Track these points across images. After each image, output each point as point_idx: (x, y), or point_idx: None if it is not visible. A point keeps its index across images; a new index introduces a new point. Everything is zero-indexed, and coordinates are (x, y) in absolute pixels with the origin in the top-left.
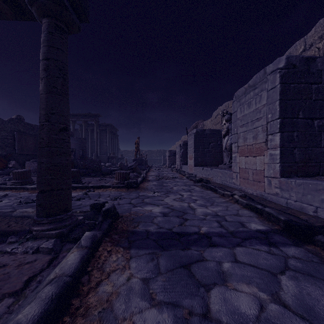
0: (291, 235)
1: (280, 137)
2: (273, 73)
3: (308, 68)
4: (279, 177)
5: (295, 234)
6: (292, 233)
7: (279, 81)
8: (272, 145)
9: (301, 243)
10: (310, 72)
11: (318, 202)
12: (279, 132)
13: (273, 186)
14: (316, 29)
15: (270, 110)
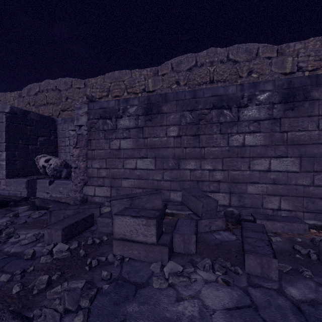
0: (0, 206)
1: (6, 154)
2: (2, 113)
3: (26, 116)
4: (5, 178)
5: (2, 205)
6: (1, 205)
7: (5, 120)
8: (2, 158)
9: (3, 208)
10: (27, 119)
11: (22, 189)
12: (6, 151)
13: (2, 184)
14: (45, 83)
15: (0, 135)
